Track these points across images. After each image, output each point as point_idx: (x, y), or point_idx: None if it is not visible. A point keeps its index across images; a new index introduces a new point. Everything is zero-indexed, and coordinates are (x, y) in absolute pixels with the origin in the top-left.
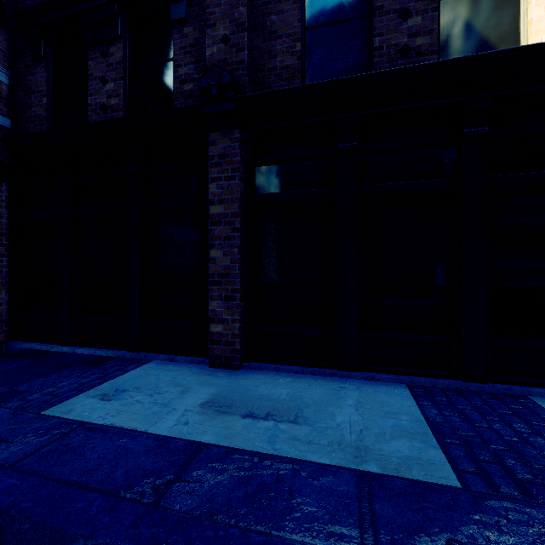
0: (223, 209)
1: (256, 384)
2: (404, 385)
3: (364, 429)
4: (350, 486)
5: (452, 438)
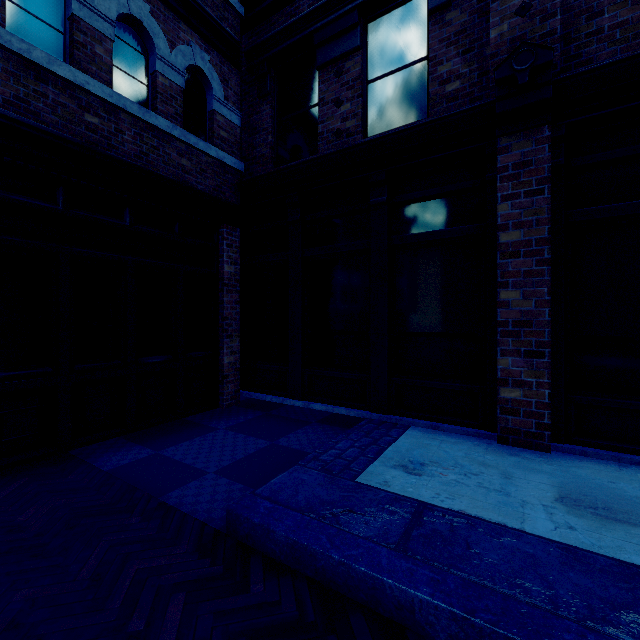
0: (522, 235)
1: (607, 478)
2: None
3: None
4: None
5: None
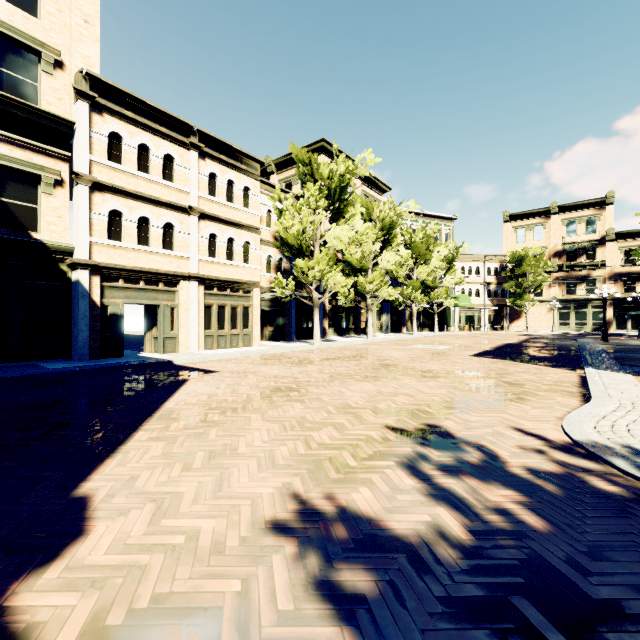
0: None
1: None
2: None
3: None
4: None
5: None
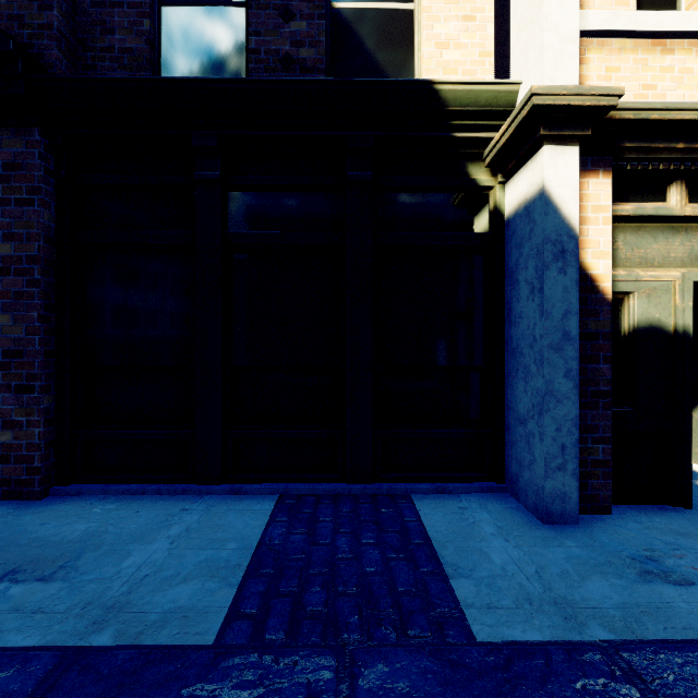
0: (13, 249)
1: (46, 520)
2: (276, 496)
3: (152, 573)
4: (29, 681)
5: (269, 566)
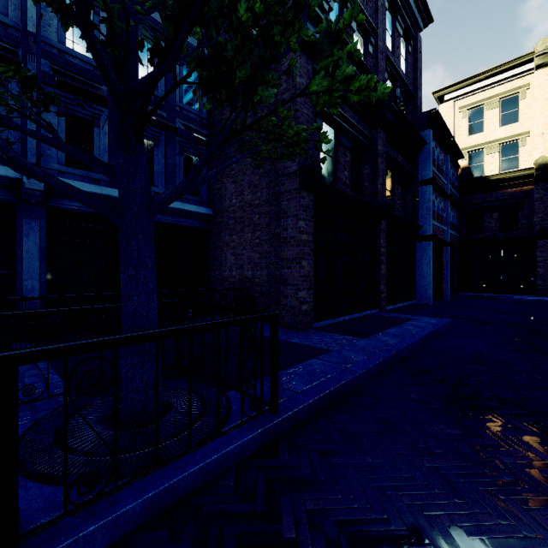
0: (541, 259)
1: None
2: None
3: None
4: None
5: None
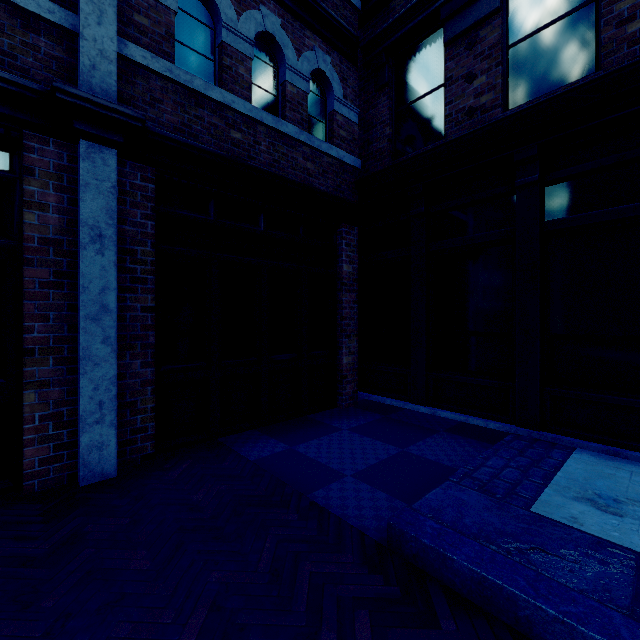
0: None
1: None
2: None
3: None
4: None
5: None
